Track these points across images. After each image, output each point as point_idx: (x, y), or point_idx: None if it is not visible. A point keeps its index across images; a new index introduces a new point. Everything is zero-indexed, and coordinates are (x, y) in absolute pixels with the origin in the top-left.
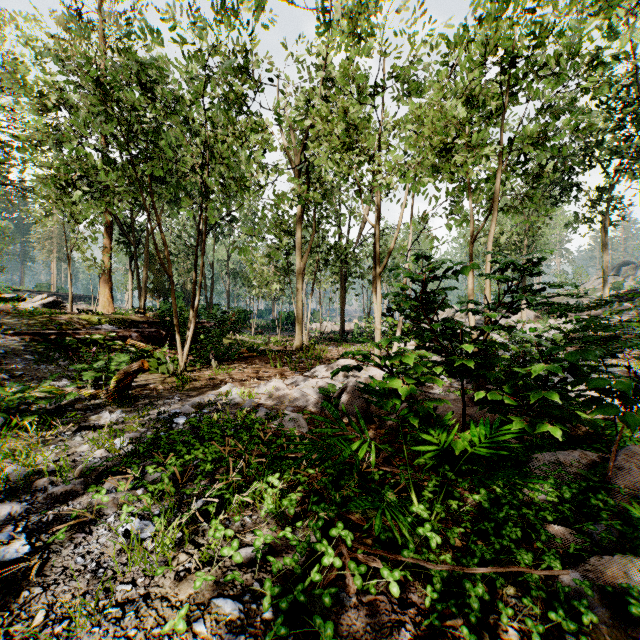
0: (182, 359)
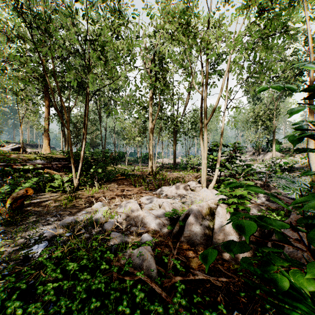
0: (76, 182)
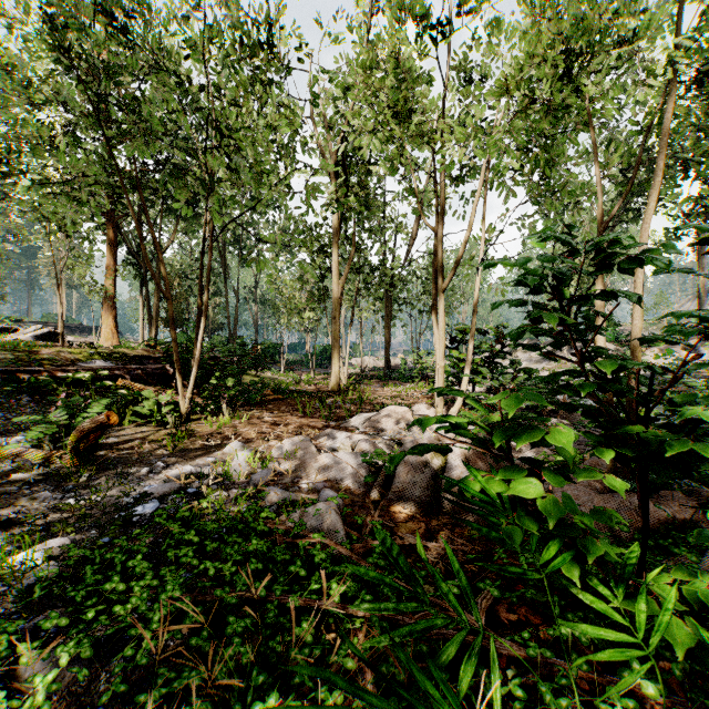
0: (184, 405)
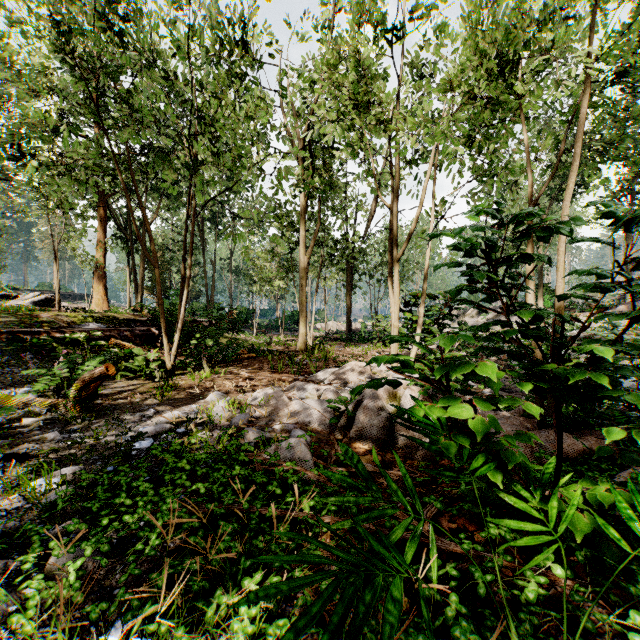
0: (169, 361)
